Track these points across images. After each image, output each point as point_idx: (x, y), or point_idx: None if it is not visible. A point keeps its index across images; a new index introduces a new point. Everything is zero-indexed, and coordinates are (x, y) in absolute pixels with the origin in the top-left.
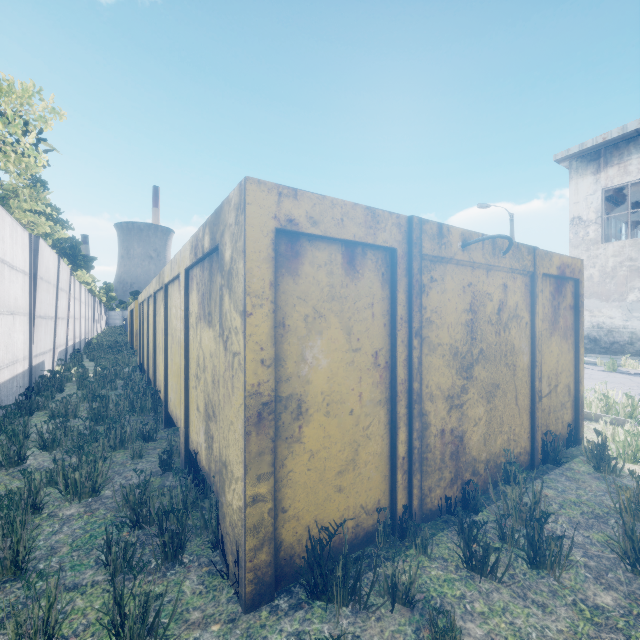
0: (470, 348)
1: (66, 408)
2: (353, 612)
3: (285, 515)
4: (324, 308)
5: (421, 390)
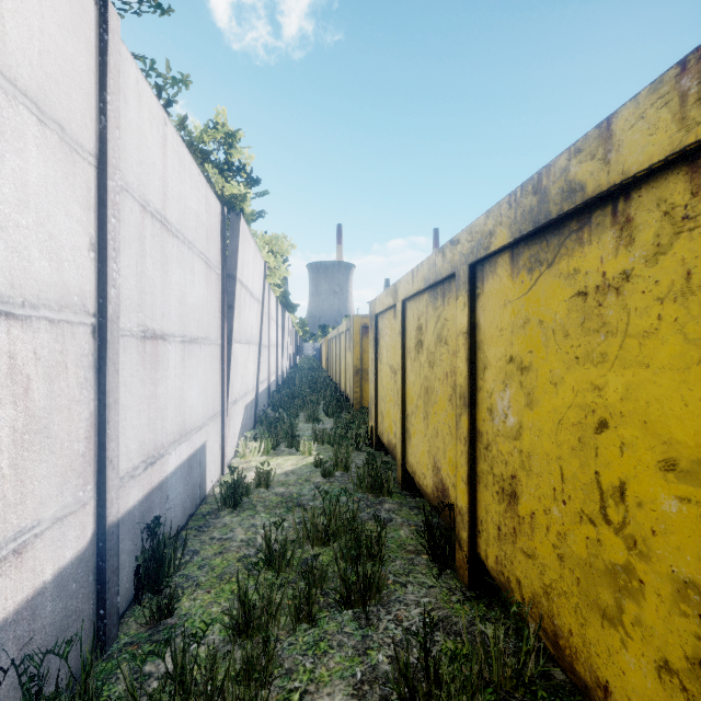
0: None
1: (301, 388)
2: None
3: (364, 399)
4: None
5: None
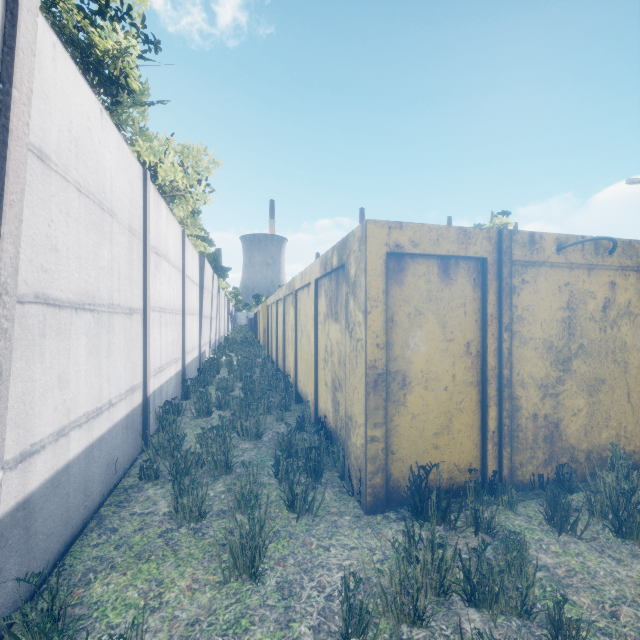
0: (567, 343)
1: (227, 384)
2: (444, 530)
3: (393, 456)
4: (423, 308)
5: (511, 376)
